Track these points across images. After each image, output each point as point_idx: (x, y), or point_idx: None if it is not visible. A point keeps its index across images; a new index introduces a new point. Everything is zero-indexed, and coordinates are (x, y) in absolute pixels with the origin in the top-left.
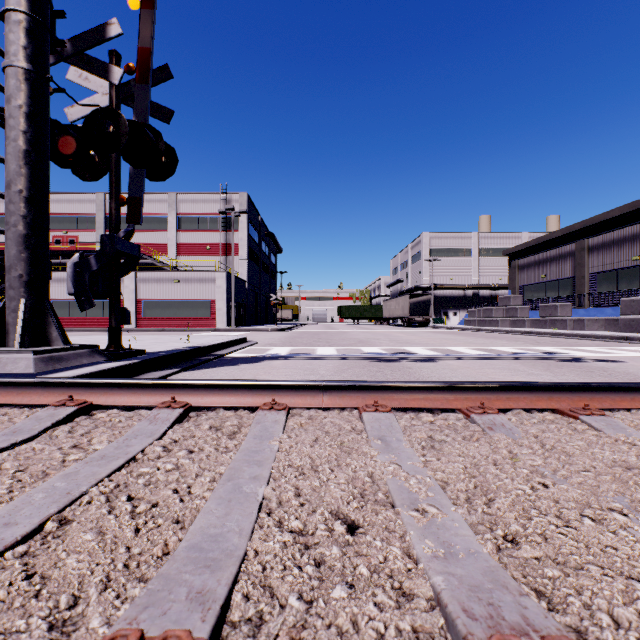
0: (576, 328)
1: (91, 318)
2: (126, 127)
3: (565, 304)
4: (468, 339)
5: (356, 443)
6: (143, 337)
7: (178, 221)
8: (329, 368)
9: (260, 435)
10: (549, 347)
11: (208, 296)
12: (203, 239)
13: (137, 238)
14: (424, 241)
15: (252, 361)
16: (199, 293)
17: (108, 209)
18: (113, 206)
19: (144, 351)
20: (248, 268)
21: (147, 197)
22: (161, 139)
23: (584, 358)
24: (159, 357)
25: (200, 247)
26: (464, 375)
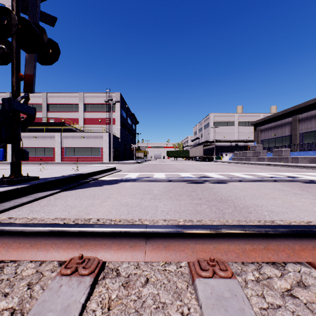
0: (294, 162)
1: (38, 157)
2: (15, 20)
3: (286, 149)
4: (237, 168)
5: None
6: (57, 167)
7: (84, 107)
8: (160, 188)
9: None
10: (287, 173)
11: (99, 145)
12: (97, 116)
13: (63, 115)
14: (210, 118)
15: (113, 183)
16: (94, 144)
17: (48, 101)
18: (14, 80)
19: (38, 178)
20: (120, 131)
21: (68, 94)
22: (45, 33)
23: None
24: (47, 182)
25: (96, 120)
26: (252, 194)
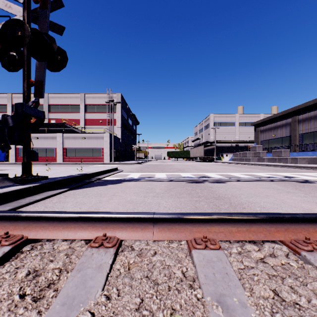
0: (293, 162)
1: (40, 157)
2: (28, 31)
3: (286, 150)
4: (237, 168)
5: (191, 314)
6: (60, 167)
7: (85, 108)
8: (162, 187)
9: (73, 296)
10: (285, 173)
11: (100, 146)
12: (98, 117)
13: (64, 116)
14: (211, 118)
15: (116, 182)
16: (95, 144)
17: (49, 101)
18: (25, 86)
19: (47, 177)
20: (121, 132)
21: (69, 95)
22: (54, 42)
23: (311, 180)
24: (55, 181)
25: (97, 121)
26: (247, 193)
